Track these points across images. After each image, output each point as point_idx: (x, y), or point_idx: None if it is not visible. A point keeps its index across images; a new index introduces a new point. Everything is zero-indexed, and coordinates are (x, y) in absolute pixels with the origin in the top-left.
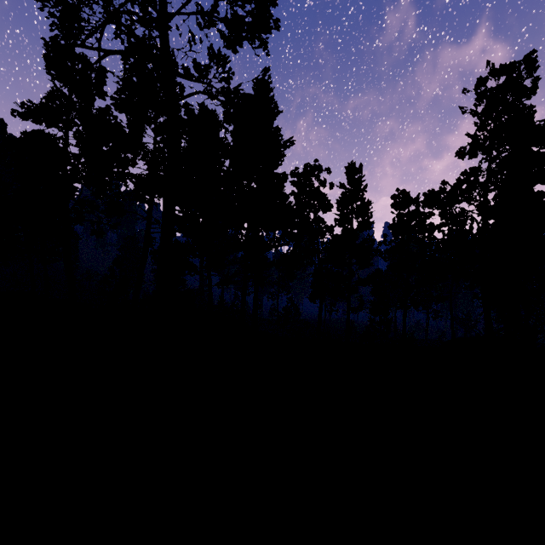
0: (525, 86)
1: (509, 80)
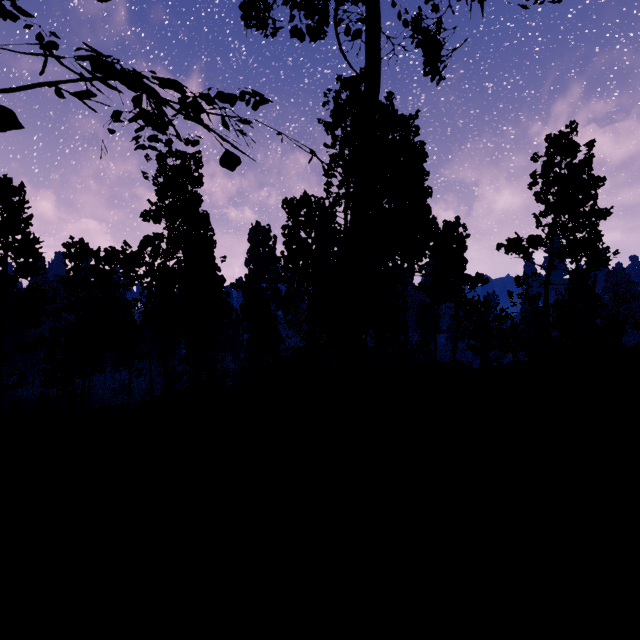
0: (194, 178)
1: (183, 167)
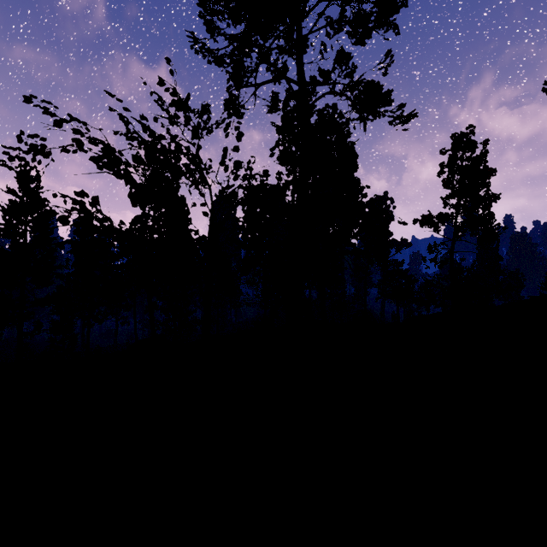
0: None
1: None
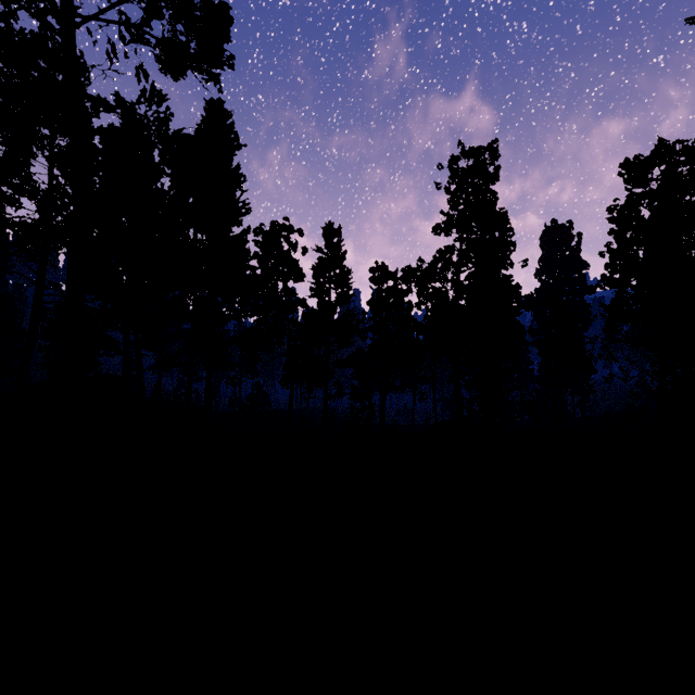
0: (489, 173)
1: (476, 164)
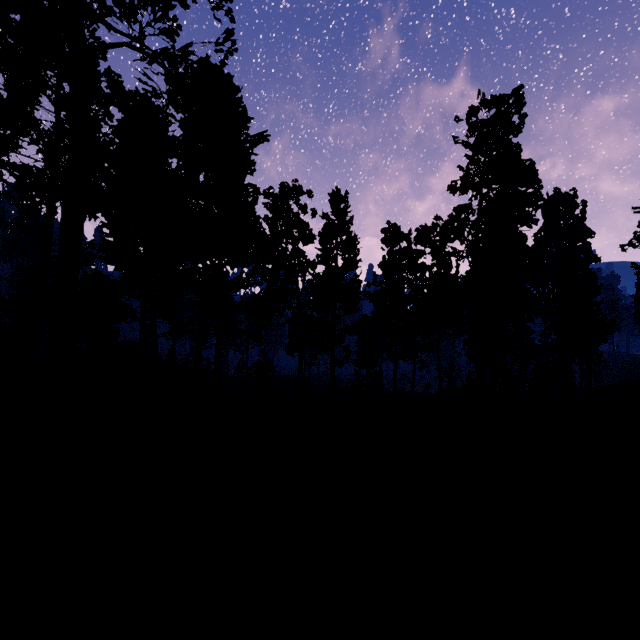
0: (514, 122)
1: (499, 113)
